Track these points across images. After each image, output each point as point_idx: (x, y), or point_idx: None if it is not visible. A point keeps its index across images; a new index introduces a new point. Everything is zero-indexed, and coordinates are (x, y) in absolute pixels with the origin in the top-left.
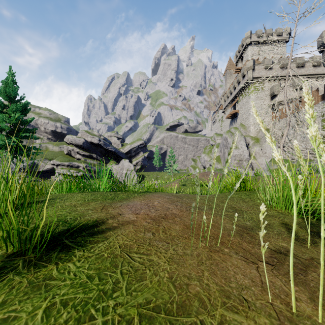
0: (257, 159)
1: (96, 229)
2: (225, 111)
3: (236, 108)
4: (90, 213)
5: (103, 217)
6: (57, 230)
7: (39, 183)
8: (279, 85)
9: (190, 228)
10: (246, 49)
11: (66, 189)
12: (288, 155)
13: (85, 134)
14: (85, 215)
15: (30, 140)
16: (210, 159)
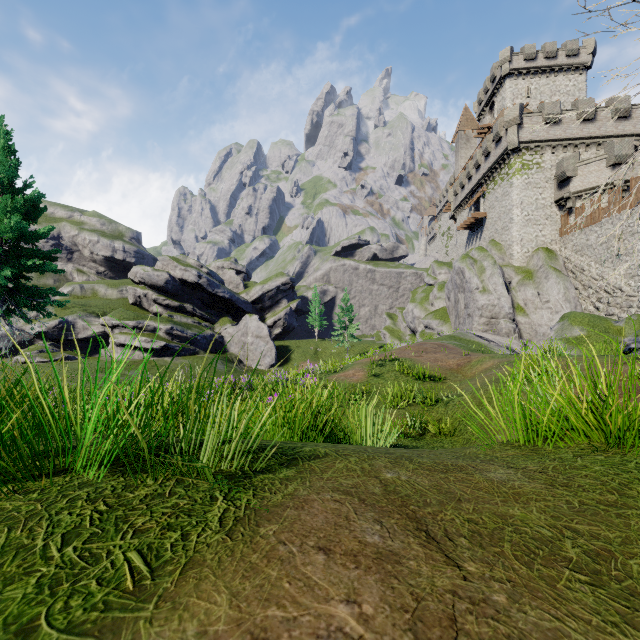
0: (529, 315)
1: None
2: (456, 215)
3: (482, 209)
4: None
5: None
6: None
7: (75, 363)
8: (577, 157)
9: None
10: (501, 86)
11: None
12: (598, 307)
13: (169, 263)
14: None
15: (61, 277)
16: (426, 315)
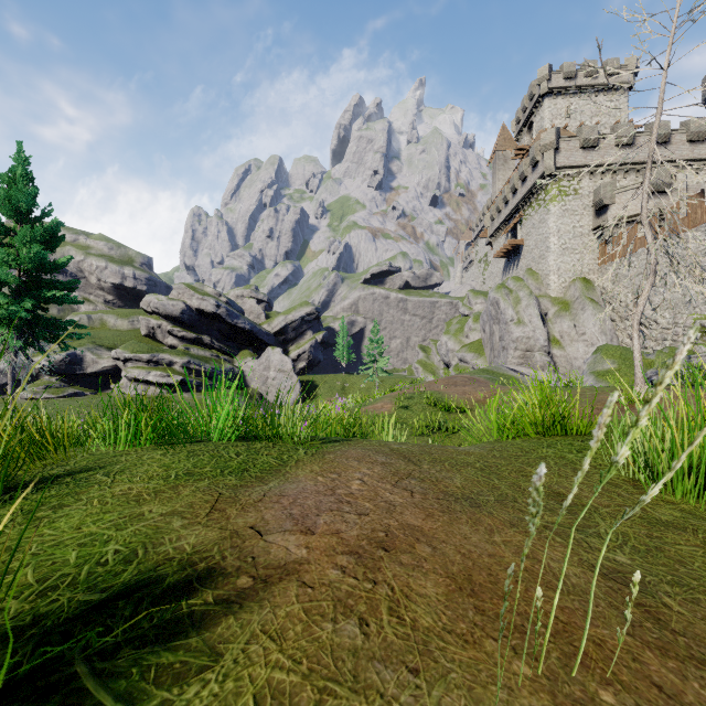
0: (565, 348)
1: (186, 605)
2: (492, 241)
3: (519, 236)
4: (177, 527)
5: (212, 547)
6: (65, 607)
7: (85, 399)
8: (614, 184)
9: (467, 588)
10: (540, 105)
11: (129, 434)
12: None
13: (185, 292)
14: (161, 536)
15: (66, 306)
16: (460, 347)
